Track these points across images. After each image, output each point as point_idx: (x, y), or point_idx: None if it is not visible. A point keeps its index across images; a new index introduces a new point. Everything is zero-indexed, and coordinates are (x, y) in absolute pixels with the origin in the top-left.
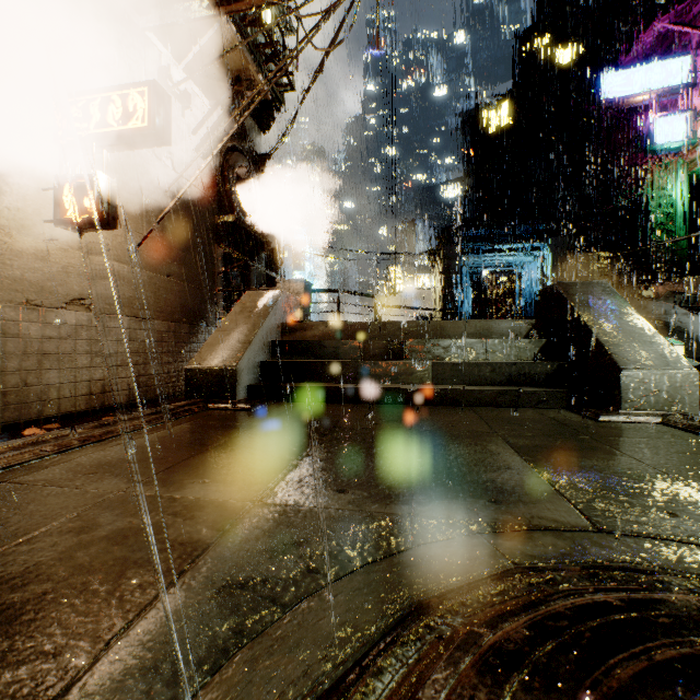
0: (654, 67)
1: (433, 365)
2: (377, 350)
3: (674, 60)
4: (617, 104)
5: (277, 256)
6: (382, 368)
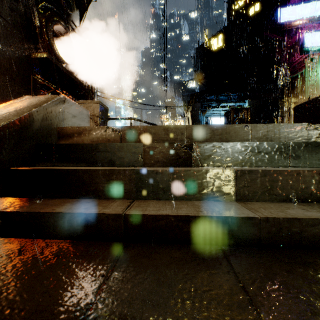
0: (306, 5)
1: (238, 174)
2: (160, 155)
3: (317, 2)
4: (286, 25)
5: (92, 98)
6: (167, 177)
